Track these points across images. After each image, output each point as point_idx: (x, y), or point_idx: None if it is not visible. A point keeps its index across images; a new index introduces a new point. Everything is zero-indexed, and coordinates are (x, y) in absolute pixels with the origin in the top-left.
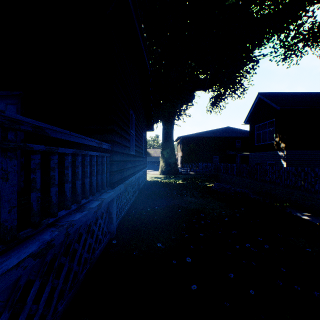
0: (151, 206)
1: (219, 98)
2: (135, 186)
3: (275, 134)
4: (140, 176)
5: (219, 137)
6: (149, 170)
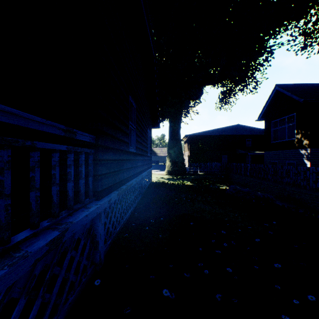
0: (156, 216)
1: (229, 94)
2: (138, 189)
3: (296, 130)
4: (144, 177)
5: (228, 135)
6: (155, 170)
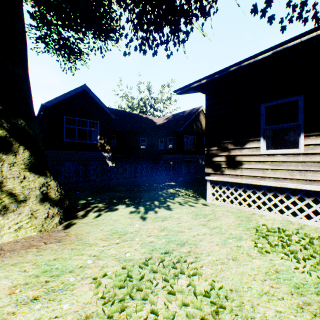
0: None
1: None
2: None
3: (100, 136)
4: None
5: None
6: None
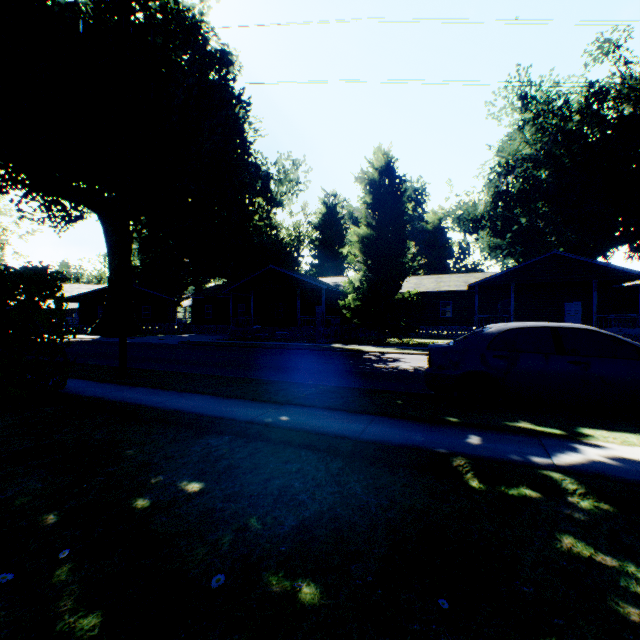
0: None
1: None
2: None
3: None
4: None
5: None
6: None
